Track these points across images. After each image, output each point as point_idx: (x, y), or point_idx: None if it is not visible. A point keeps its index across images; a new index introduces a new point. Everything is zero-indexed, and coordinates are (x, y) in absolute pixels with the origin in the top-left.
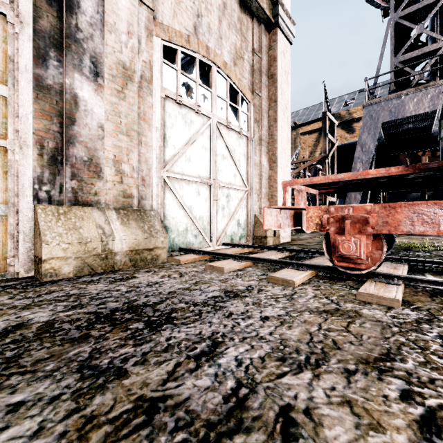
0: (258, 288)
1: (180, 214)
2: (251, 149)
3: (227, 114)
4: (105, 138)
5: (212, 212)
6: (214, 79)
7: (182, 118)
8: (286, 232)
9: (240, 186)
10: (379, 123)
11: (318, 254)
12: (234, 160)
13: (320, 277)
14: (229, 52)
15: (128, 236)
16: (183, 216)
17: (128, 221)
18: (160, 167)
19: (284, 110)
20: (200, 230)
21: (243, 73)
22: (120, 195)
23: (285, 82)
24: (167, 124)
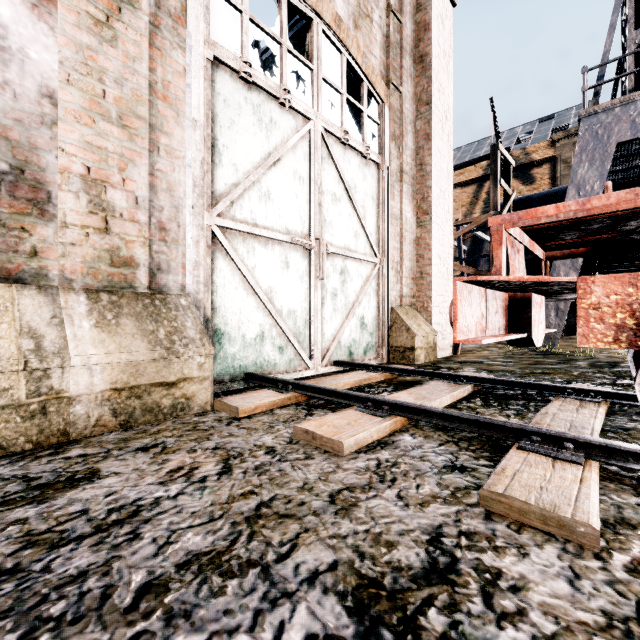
0: (475, 564)
1: (248, 304)
2: (385, 187)
3: (342, 117)
4: (61, 123)
5: (313, 301)
6: (317, 46)
7: (252, 110)
8: (446, 338)
9: (365, 255)
10: (611, 145)
11: (544, 391)
12: (354, 206)
13: (631, 486)
14: (345, 0)
15: (108, 355)
16: (254, 309)
17: (117, 318)
18: (202, 206)
19: (443, 121)
20: (289, 336)
21: (372, 45)
22: (101, 260)
23: (444, 71)
24: (219, 120)
